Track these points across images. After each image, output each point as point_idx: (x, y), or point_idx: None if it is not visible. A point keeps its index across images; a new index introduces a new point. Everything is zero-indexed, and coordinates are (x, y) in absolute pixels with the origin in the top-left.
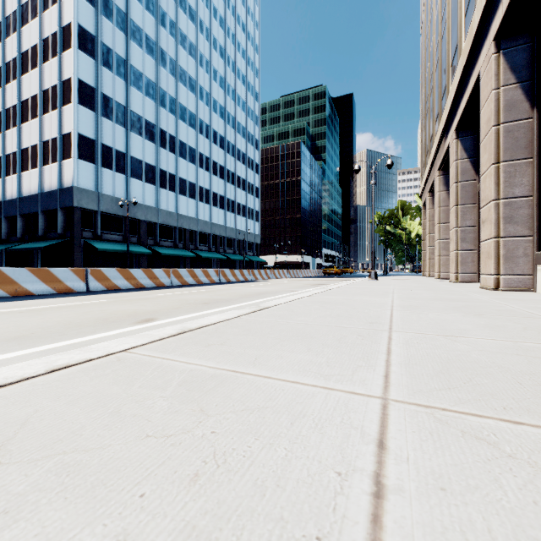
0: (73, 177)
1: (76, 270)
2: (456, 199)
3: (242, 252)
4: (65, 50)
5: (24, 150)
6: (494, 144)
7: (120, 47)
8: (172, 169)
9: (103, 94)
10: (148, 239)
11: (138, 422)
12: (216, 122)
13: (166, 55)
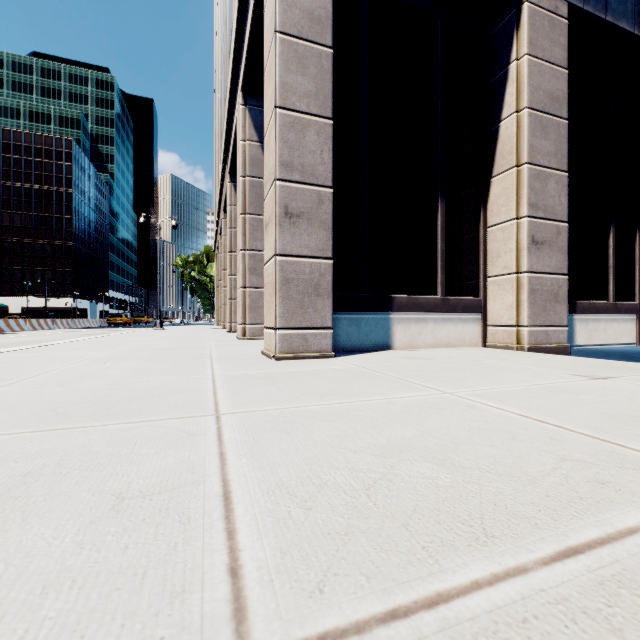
0: None
1: None
2: (224, 266)
3: None
4: None
5: None
6: (230, 240)
7: None
8: None
9: None
10: None
11: (29, 358)
12: None
13: None
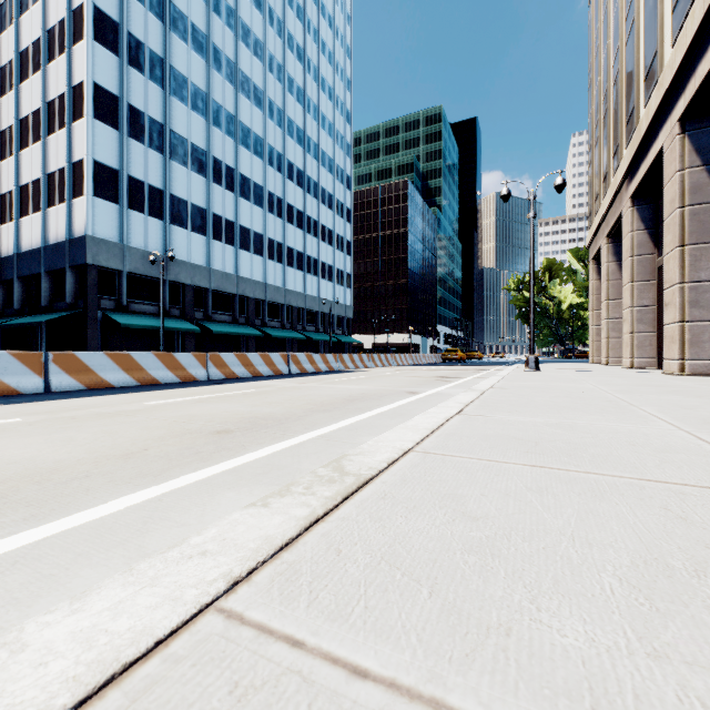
0: (86, 223)
1: (23, 354)
2: (680, 236)
3: (327, 330)
4: (76, 42)
5: (24, 187)
6: None
7: (155, 41)
8: (229, 214)
9: (131, 105)
10: (196, 311)
11: None
12: (292, 150)
13: (221, 54)
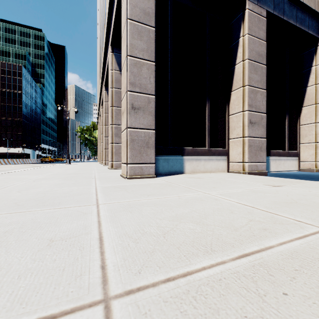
0: None
1: None
2: (102, 132)
3: None
4: None
5: None
6: (105, 119)
7: None
8: None
9: None
10: None
11: (0, 179)
12: None
13: None
